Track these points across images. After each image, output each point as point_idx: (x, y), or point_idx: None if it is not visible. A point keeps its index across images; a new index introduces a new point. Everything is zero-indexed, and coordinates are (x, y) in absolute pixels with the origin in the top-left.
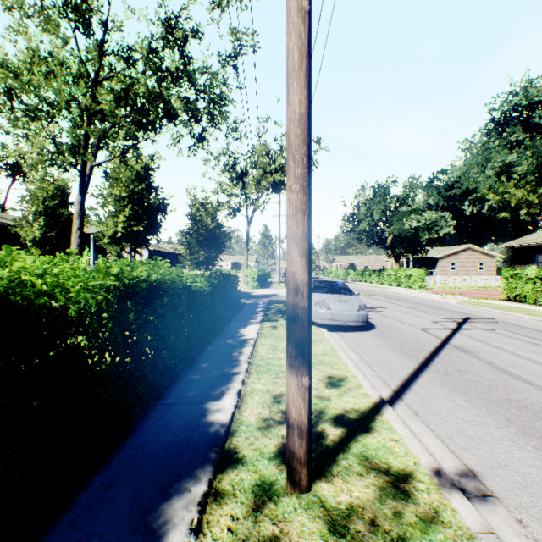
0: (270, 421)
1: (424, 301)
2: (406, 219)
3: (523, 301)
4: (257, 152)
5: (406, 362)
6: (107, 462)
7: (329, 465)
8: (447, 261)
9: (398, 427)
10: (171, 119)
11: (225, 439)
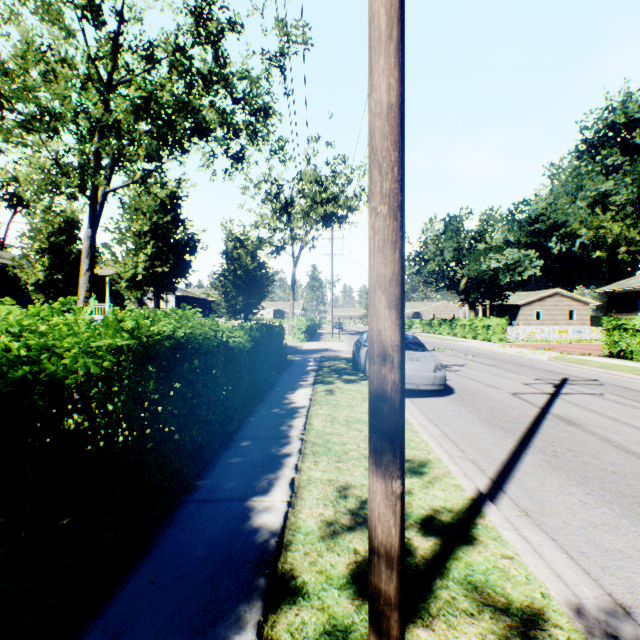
0: (336, 526)
1: (508, 357)
2: (483, 259)
3: (629, 357)
4: (306, 178)
5: (501, 439)
6: (114, 593)
7: (423, 598)
8: (531, 308)
9: (509, 536)
10: (203, 135)
11: (277, 554)
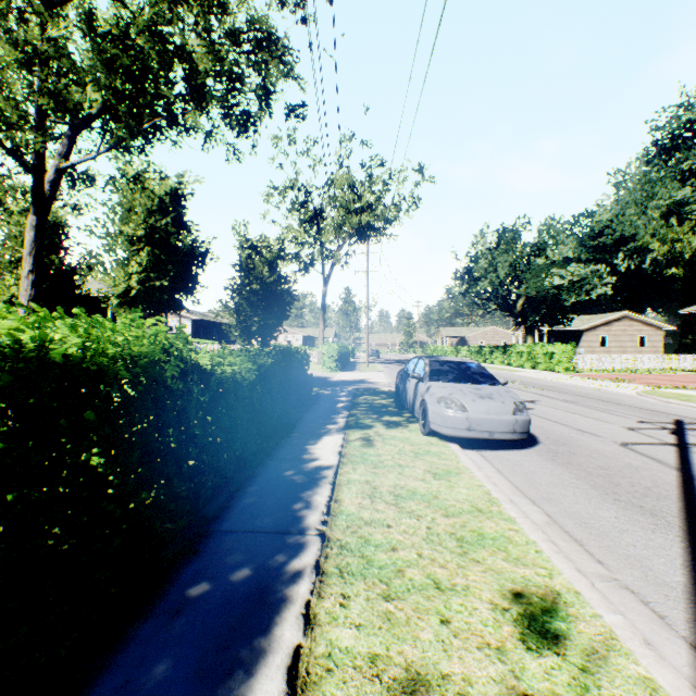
0: None
1: (586, 391)
2: (544, 275)
3: None
4: (337, 183)
5: (654, 534)
6: None
7: None
8: (595, 334)
9: None
10: (197, 97)
11: None
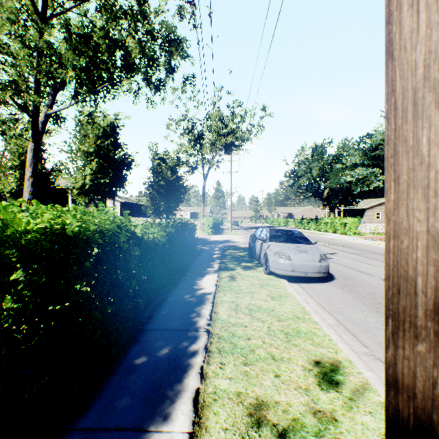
0: None
1: (365, 247)
2: (341, 175)
3: None
4: (212, 117)
5: None
6: None
7: None
8: (373, 211)
9: None
10: (129, 70)
11: None
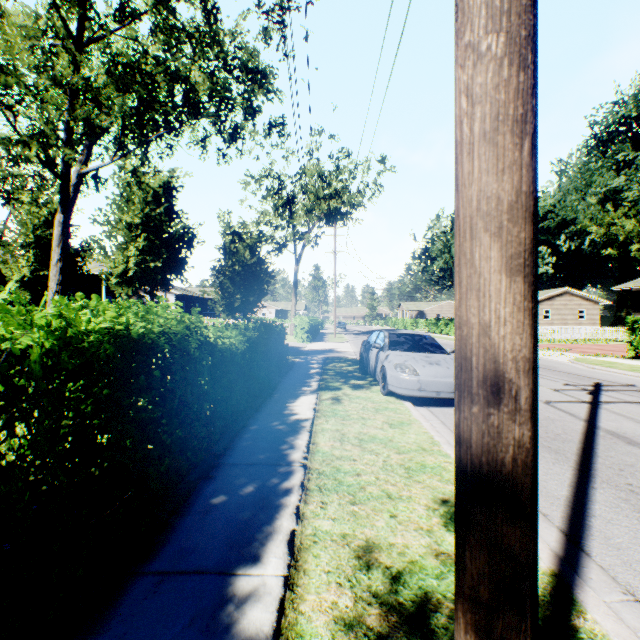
0: (358, 634)
1: None
2: None
3: None
4: (308, 173)
5: (554, 465)
6: None
7: None
8: (540, 308)
9: None
10: (193, 111)
11: None
